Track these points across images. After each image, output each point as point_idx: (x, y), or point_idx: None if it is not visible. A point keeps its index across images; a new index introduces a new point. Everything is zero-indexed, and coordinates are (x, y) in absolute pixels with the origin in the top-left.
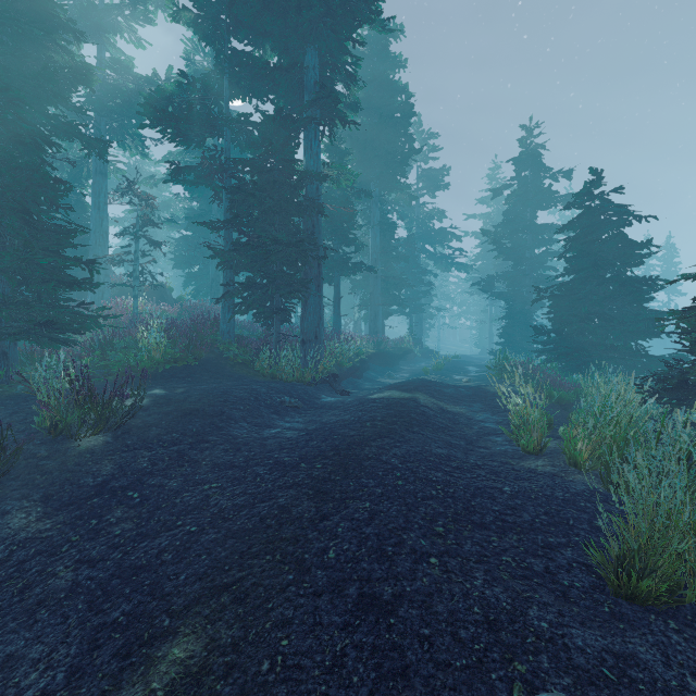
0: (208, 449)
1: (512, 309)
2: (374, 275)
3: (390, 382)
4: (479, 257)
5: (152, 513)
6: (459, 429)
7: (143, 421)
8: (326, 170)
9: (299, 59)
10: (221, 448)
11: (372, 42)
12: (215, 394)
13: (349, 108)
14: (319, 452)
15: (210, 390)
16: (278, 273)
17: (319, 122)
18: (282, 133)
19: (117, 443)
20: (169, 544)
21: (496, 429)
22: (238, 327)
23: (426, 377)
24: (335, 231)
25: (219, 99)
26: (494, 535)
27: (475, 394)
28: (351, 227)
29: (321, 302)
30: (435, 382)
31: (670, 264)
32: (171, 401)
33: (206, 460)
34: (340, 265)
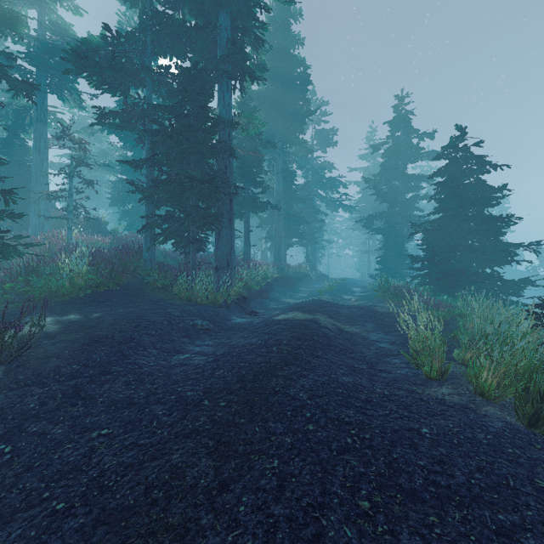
0: (108, 382)
1: (388, 241)
2: (278, 213)
3: (292, 301)
4: (360, 200)
5: (19, 477)
6: (358, 350)
7: (44, 351)
8: (237, 118)
9: (213, 19)
10: (123, 380)
11: (276, 22)
12: (129, 318)
13: (257, 69)
14: (224, 385)
15: (125, 315)
16: (194, 207)
17: (230, 75)
18: (197, 84)
19: (8, 378)
20: (20, 535)
21: (391, 349)
22: (163, 255)
23: (322, 298)
24: (245, 174)
25: (143, 56)
26: (431, 512)
27: (366, 314)
28: (259, 172)
29: (232, 234)
30: (331, 303)
31: (502, 209)
32: (82, 328)
33: (103, 396)
34: (250, 204)
